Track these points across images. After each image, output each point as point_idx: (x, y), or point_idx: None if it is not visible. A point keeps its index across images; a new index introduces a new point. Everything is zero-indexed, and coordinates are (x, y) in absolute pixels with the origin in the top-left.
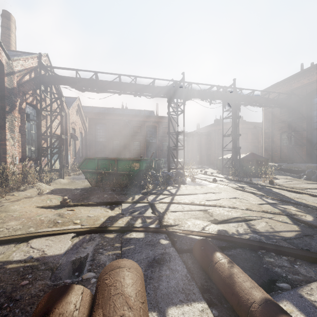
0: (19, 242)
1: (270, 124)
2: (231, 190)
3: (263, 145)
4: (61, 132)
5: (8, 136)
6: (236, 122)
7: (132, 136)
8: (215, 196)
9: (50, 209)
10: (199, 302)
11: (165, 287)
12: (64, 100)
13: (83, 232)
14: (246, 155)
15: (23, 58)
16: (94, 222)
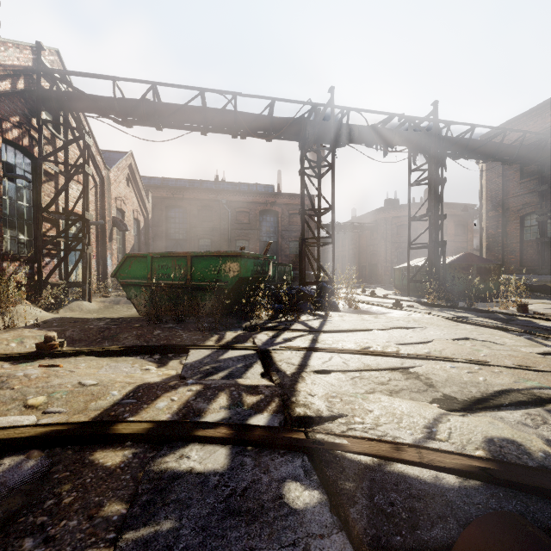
0: None
1: (499, 200)
2: (444, 324)
3: (485, 241)
4: (85, 207)
5: None
6: (437, 190)
7: (233, 230)
8: (417, 335)
9: (5, 362)
10: None
11: None
12: (90, 144)
13: (26, 442)
14: (458, 258)
15: None
16: (90, 402)
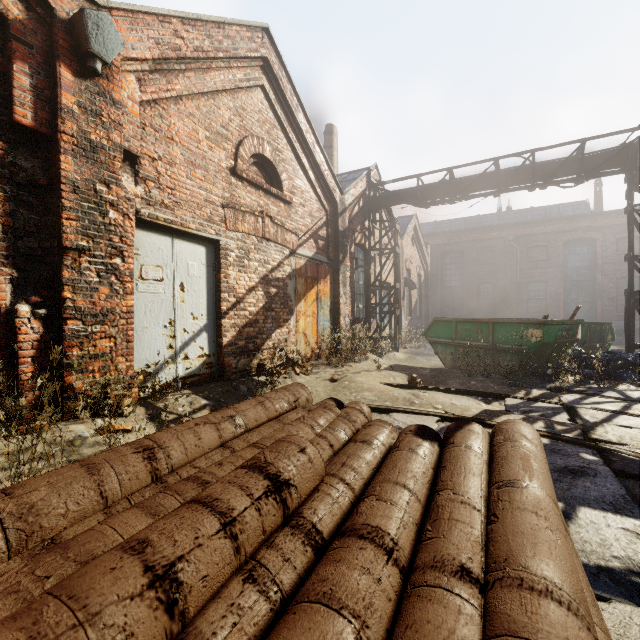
0: (380, 413)
1: None
2: None
3: None
4: (395, 279)
5: (341, 292)
6: None
7: (522, 270)
8: None
9: (397, 388)
10: (638, 520)
11: (580, 493)
12: (398, 229)
13: (450, 419)
14: None
15: (353, 185)
16: (462, 411)
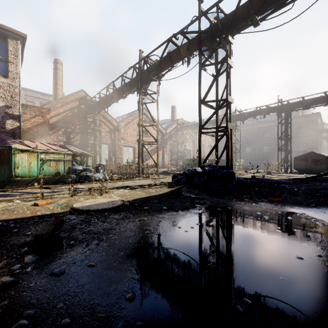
0: None
1: None
2: None
3: None
4: (184, 149)
5: (165, 153)
6: (288, 127)
7: (261, 141)
8: None
9: None
10: None
11: None
12: (186, 135)
13: None
14: (302, 155)
15: (170, 127)
16: None
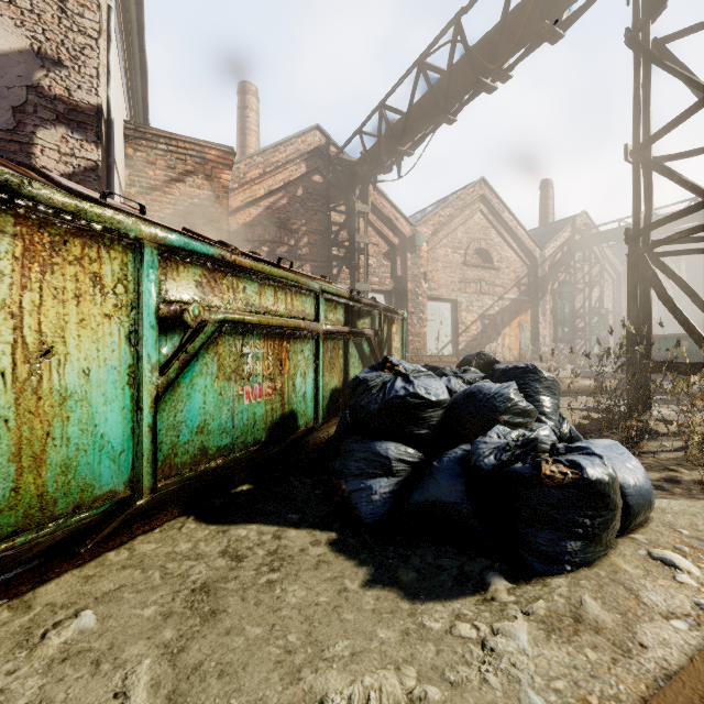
0: None
1: None
2: None
3: None
4: (600, 306)
5: (540, 320)
6: None
7: None
8: None
9: None
10: None
11: None
12: (604, 263)
13: None
14: None
15: (554, 239)
16: None
